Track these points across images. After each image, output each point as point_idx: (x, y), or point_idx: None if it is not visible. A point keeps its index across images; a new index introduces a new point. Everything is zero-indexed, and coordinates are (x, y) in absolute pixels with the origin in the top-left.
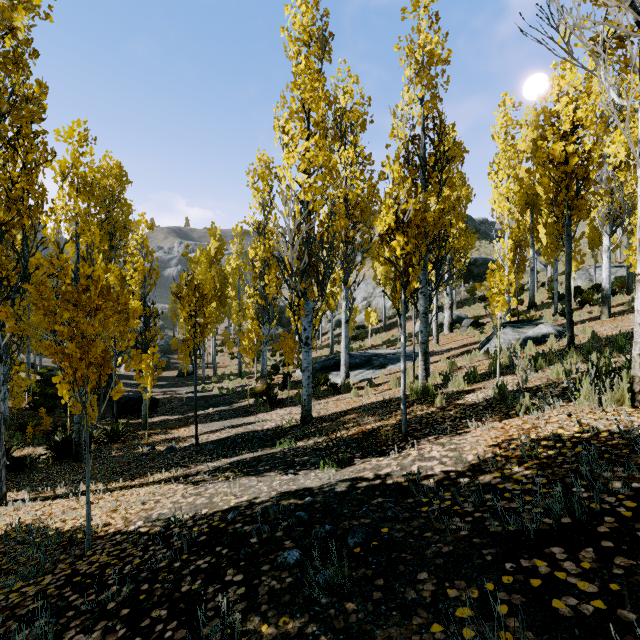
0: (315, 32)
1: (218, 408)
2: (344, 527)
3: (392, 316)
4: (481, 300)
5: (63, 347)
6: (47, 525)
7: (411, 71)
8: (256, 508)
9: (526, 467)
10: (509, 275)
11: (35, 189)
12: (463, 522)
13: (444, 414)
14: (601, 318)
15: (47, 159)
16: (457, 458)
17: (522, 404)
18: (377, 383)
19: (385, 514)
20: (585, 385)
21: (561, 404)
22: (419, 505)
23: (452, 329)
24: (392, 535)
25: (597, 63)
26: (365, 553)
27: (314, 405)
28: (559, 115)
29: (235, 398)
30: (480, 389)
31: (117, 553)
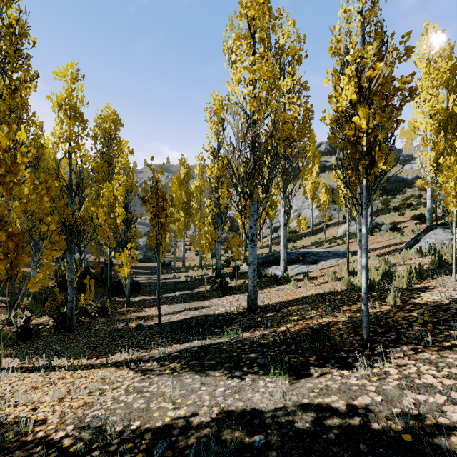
0: None
1: (183, 292)
2: None
3: (318, 223)
4: (395, 210)
5: None
6: (0, 409)
7: None
8: (191, 437)
9: None
10: None
11: (15, 101)
12: None
13: (405, 315)
14: None
15: (31, 80)
16: None
17: None
18: (312, 276)
19: None
20: None
21: None
22: None
23: (372, 233)
24: None
25: None
26: None
27: (258, 294)
28: None
29: (196, 284)
30: (435, 287)
31: None
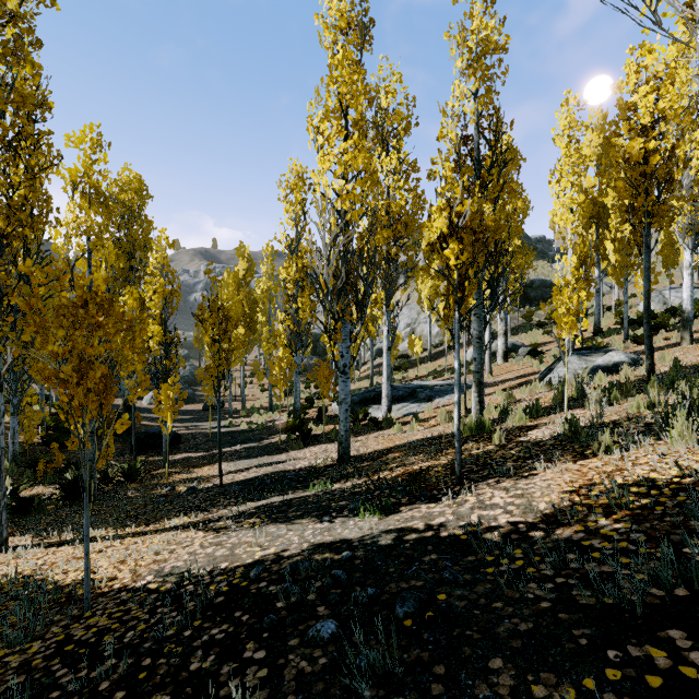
0: (354, 19)
1: (246, 445)
2: (390, 591)
3: (438, 344)
4: (539, 326)
5: (58, 371)
6: (46, 577)
7: (463, 62)
8: (284, 563)
9: (615, 519)
10: (579, 292)
11: (38, 196)
12: (542, 590)
13: (504, 453)
14: (681, 344)
15: (53, 163)
16: (526, 506)
17: (601, 442)
18: (423, 418)
19: (441, 575)
20: (680, 419)
21: (648, 442)
22: (483, 565)
23: (507, 358)
24: (451, 604)
25: (692, 34)
26: (418, 627)
27: (352, 442)
28: (636, 108)
29: (265, 434)
30: (545, 424)
31: (120, 615)
